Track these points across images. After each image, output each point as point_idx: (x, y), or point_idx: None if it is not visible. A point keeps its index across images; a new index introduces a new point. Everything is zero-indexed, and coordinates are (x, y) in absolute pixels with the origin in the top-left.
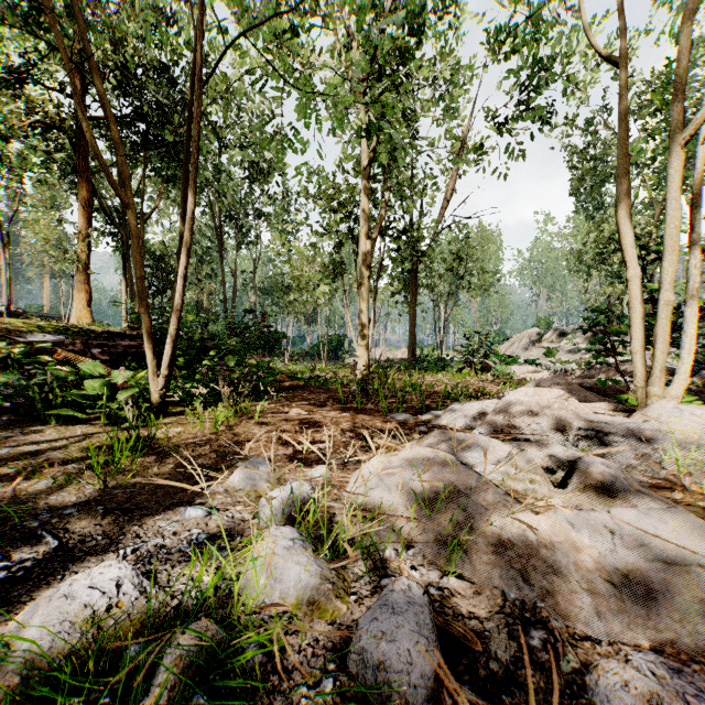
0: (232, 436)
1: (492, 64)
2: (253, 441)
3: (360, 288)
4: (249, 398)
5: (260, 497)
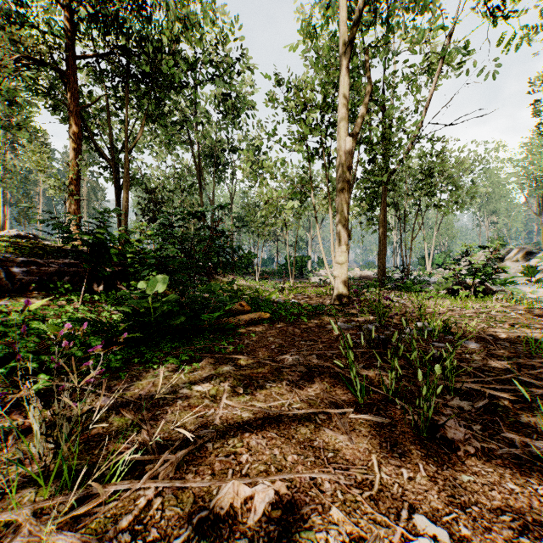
0: None
1: None
2: None
3: (338, 194)
4: (167, 356)
5: None
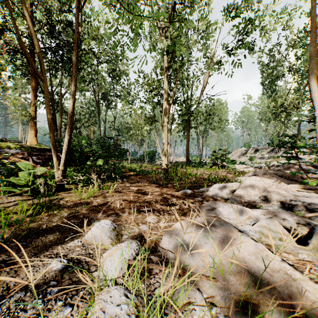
0: (95, 203)
1: (226, 21)
2: (106, 206)
3: (163, 127)
4: (108, 181)
5: (104, 249)
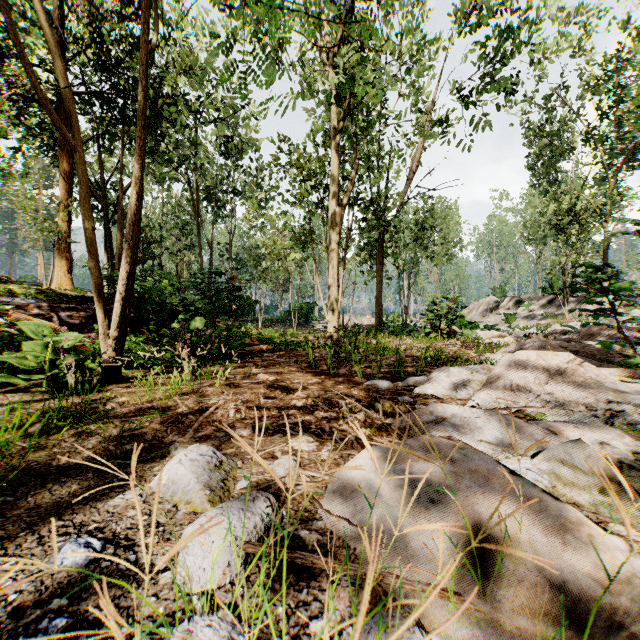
0: (183, 408)
1: (458, 37)
2: (205, 415)
3: (330, 253)
4: (215, 362)
5: (192, 514)
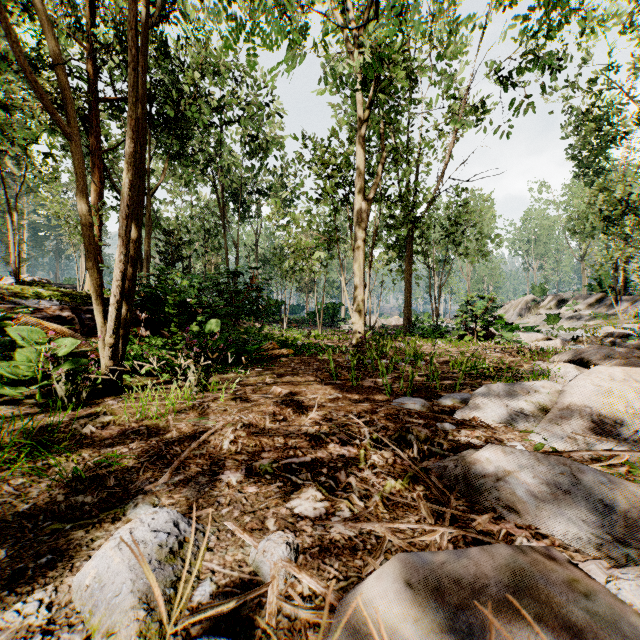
0: (173, 433)
1: (496, 13)
2: (192, 447)
3: (355, 251)
4: (229, 369)
5: None
